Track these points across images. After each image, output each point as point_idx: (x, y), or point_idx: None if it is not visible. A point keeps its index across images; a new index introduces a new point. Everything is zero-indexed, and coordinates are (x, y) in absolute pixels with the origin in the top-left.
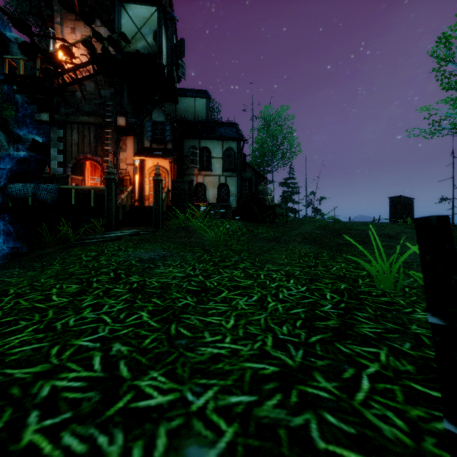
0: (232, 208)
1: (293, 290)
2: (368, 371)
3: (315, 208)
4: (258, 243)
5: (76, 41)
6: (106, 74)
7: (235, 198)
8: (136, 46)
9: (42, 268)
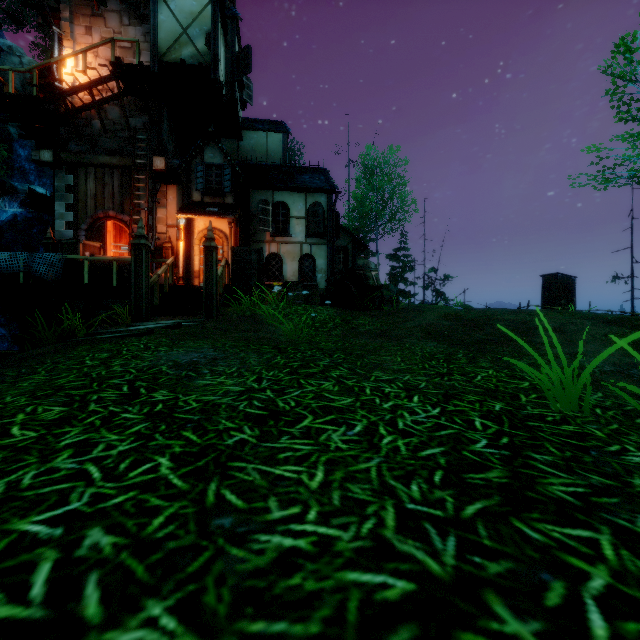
0: (320, 290)
1: (420, 415)
2: (591, 588)
3: (437, 290)
4: (359, 339)
5: (92, 44)
6: (137, 95)
7: (325, 275)
8: (180, 54)
9: (16, 379)
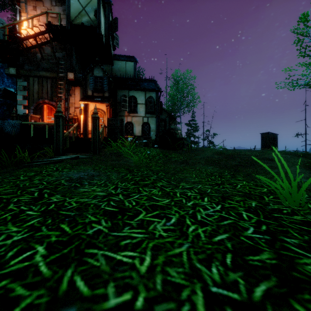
0: (152, 140)
1: (210, 210)
2: None
3: (210, 141)
4: (172, 164)
5: (36, 14)
6: (59, 41)
7: (155, 132)
8: (81, 20)
9: None
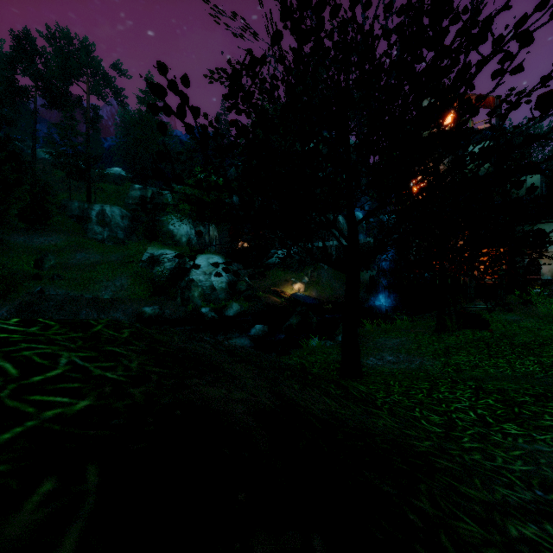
0: None
1: None
2: None
3: None
4: None
5: None
6: None
7: None
8: None
9: None
